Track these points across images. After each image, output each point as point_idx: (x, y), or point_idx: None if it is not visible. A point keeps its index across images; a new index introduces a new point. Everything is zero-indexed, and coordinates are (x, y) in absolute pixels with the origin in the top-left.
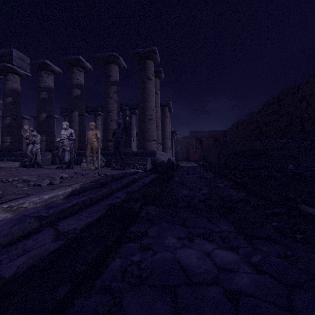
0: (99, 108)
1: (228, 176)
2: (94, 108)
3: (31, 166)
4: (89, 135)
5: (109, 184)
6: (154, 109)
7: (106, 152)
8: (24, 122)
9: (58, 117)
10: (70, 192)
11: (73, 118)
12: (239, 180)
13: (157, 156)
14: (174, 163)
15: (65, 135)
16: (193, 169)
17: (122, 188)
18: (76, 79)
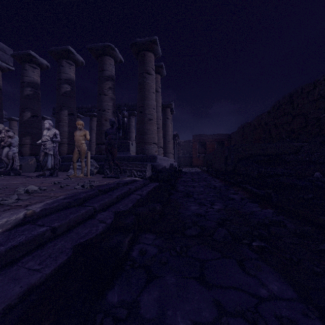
0: (95, 109)
1: (241, 185)
2: (89, 108)
3: (6, 173)
4: (77, 136)
5: (93, 200)
6: (155, 107)
7: (99, 156)
8: (12, 124)
9: (51, 118)
10: (19, 220)
11: (62, 117)
12: (259, 191)
13: (158, 161)
14: (176, 168)
15: (47, 136)
16: (197, 175)
17: (112, 204)
18: (65, 73)
